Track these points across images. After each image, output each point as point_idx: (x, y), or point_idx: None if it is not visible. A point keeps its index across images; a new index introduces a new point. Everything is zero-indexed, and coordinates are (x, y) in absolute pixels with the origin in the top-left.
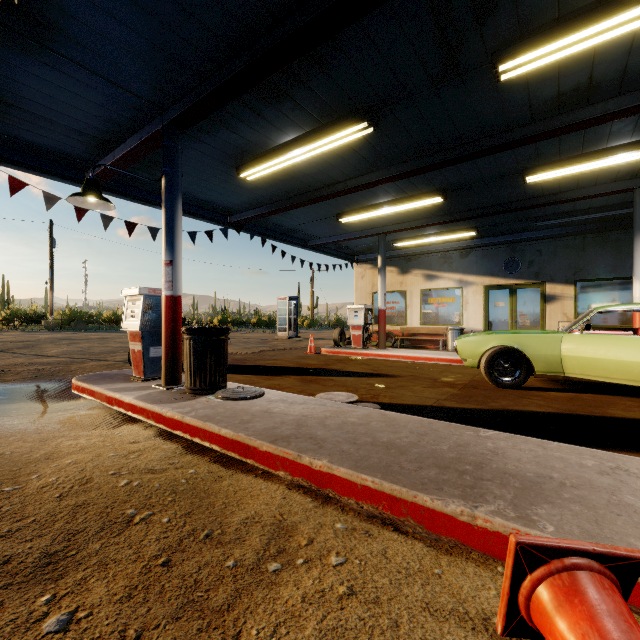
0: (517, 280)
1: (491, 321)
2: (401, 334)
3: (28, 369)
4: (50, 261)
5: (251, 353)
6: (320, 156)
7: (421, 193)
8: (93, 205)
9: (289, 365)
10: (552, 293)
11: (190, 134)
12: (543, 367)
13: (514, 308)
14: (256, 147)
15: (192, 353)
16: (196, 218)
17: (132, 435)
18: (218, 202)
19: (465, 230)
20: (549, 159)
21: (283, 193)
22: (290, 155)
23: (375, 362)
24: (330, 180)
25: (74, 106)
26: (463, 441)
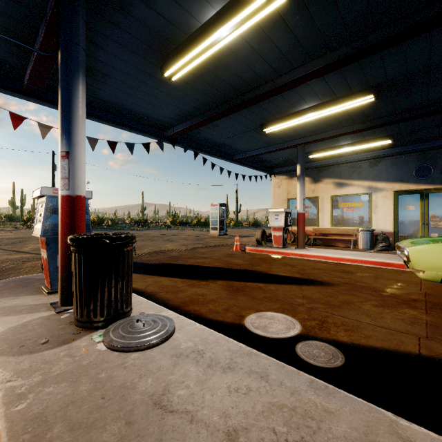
0: (429, 185)
1: (401, 223)
2: (313, 234)
3: None
4: (52, 180)
5: (186, 250)
6: (248, 42)
7: (350, 93)
8: None
9: (217, 265)
10: None
11: (101, 14)
12: None
13: (425, 211)
14: (177, 32)
15: (77, 271)
16: (134, 132)
17: None
18: (152, 115)
19: (380, 139)
20: None
21: (210, 101)
22: (214, 35)
23: (298, 262)
24: (257, 80)
25: None
26: None
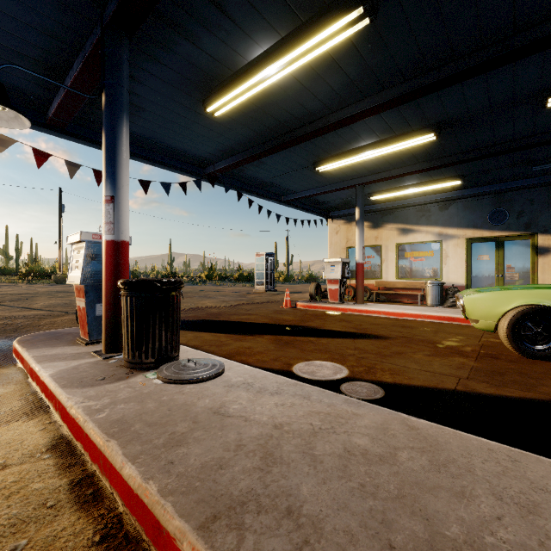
0: (504, 232)
1: (474, 275)
2: (376, 288)
3: None
4: (59, 223)
5: (227, 307)
6: (298, 79)
7: (410, 131)
8: (3, 120)
9: (264, 321)
10: (546, 245)
11: (143, 50)
12: None
13: (500, 261)
14: (222, 68)
15: (129, 314)
16: (169, 169)
17: (10, 446)
18: (190, 151)
19: (449, 179)
20: None
21: (257, 136)
22: (262, 74)
23: (355, 318)
24: (308, 116)
25: None
26: None
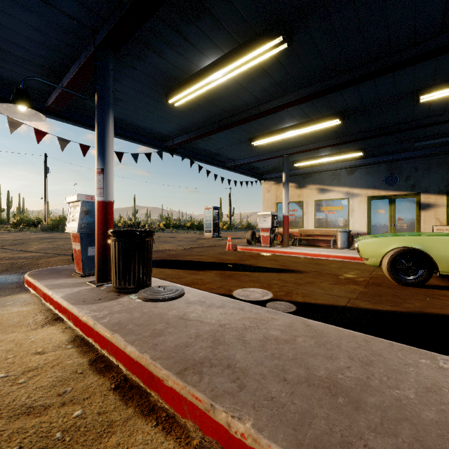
0: (396, 192)
1: (373, 225)
2: (299, 235)
3: (4, 263)
4: (45, 182)
5: (183, 249)
6: (237, 81)
7: (322, 117)
8: (26, 116)
9: (211, 260)
10: (426, 202)
11: (123, 60)
12: (448, 268)
13: (393, 214)
14: (181, 72)
15: (117, 254)
16: (138, 143)
17: (43, 341)
18: (154, 129)
19: (353, 151)
20: (445, 77)
21: (206, 119)
22: (210, 78)
23: (281, 258)
24: (245, 106)
25: (17, 32)
26: (428, 380)
